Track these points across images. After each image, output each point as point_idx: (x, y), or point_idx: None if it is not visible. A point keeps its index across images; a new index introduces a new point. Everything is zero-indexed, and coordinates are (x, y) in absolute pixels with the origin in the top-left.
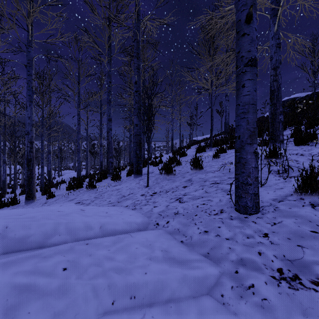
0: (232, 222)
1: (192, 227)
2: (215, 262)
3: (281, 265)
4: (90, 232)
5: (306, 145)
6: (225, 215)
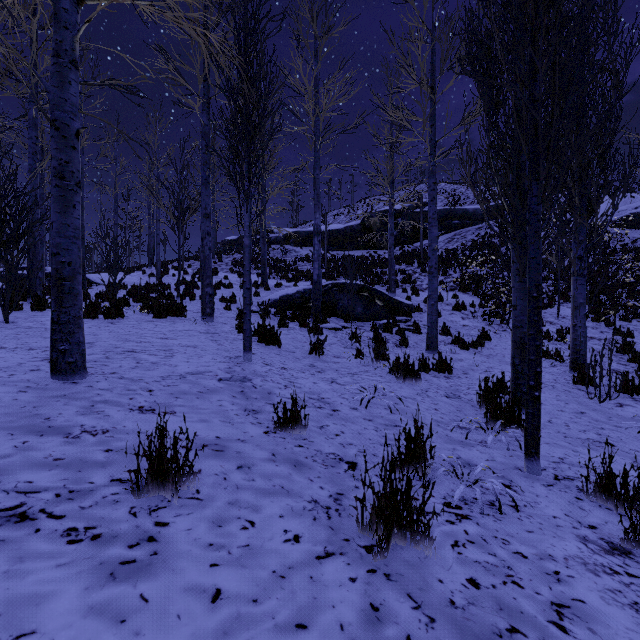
0: None
1: None
2: None
3: None
4: None
5: None
6: None
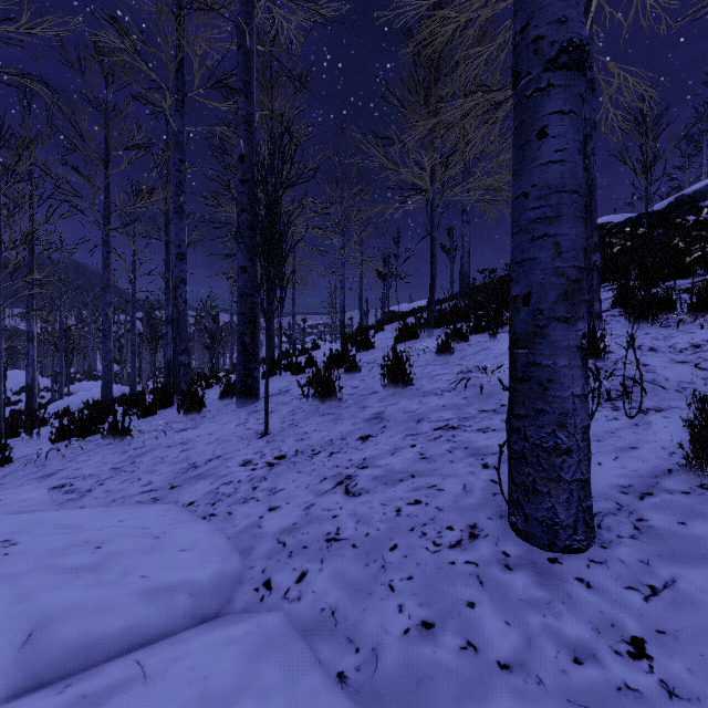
0: (510, 579)
1: (379, 602)
2: None
3: None
4: None
5: (654, 326)
6: (486, 550)
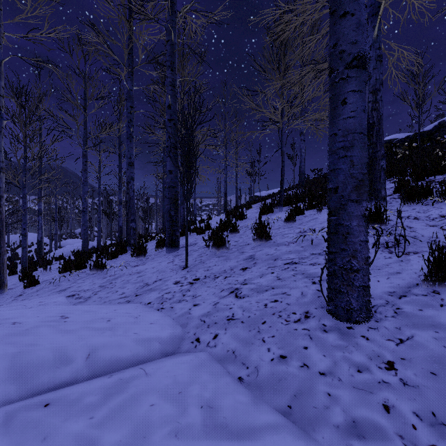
0: (326, 336)
1: (257, 347)
2: (304, 430)
3: (434, 439)
4: (64, 369)
5: (418, 204)
6: (314, 323)
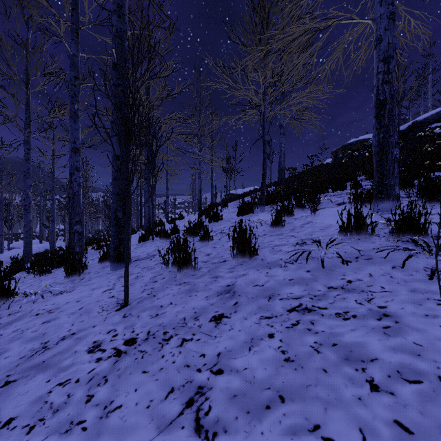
0: None
1: None
2: None
3: None
4: None
5: None
6: None
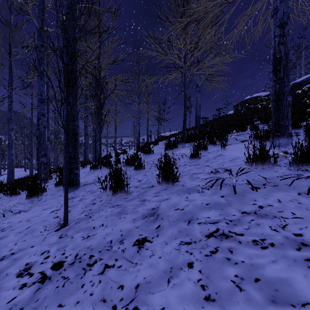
0: None
1: None
2: None
3: None
4: None
5: None
6: None
